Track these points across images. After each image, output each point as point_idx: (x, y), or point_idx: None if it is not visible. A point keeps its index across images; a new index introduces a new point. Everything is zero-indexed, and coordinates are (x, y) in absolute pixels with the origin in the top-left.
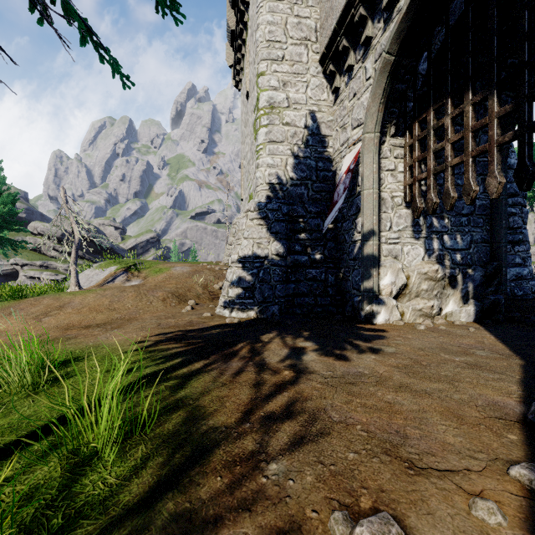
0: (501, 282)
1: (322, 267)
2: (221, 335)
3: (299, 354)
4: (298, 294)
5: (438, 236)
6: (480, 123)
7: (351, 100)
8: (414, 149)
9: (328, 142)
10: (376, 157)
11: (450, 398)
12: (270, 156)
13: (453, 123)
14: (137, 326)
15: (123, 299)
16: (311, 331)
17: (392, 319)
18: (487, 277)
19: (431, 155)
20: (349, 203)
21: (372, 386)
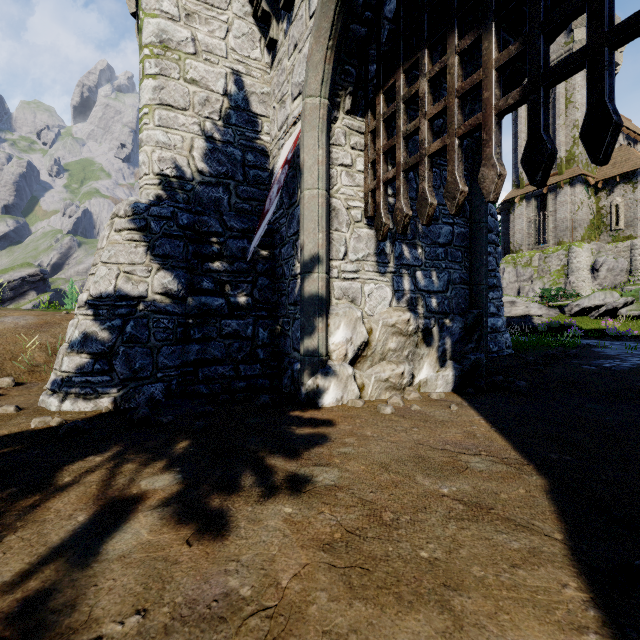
0: (481, 337)
1: (249, 315)
2: None
3: (108, 527)
4: (205, 361)
5: (410, 271)
6: (470, 81)
7: (291, 56)
8: (378, 134)
9: (262, 125)
10: (323, 138)
11: None
12: (162, 129)
13: (431, 89)
14: None
15: None
16: (198, 436)
17: (347, 397)
18: (467, 329)
19: (401, 142)
20: (288, 217)
21: None
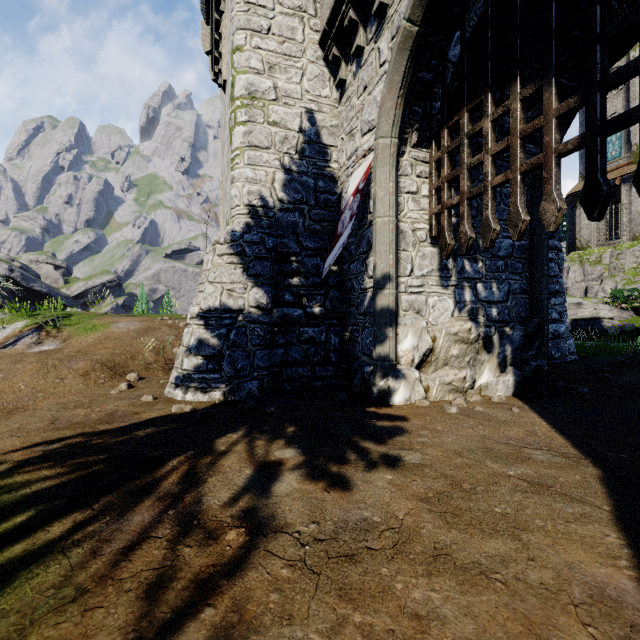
0: (542, 344)
1: (322, 324)
2: (150, 441)
3: (269, 478)
4: (288, 363)
5: (471, 284)
6: (532, 125)
7: (361, 96)
8: (442, 164)
9: (331, 154)
10: (393, 172)
11: (525, 583)
12: (250, 167)
13: (494, 128)
14: (12, 426)
15: (13, 375)
16: (299, 424)
17: (414, 398)
18: (528, 337)
19: (465, 173)
20: (357, 237)
21: (386, 562)
